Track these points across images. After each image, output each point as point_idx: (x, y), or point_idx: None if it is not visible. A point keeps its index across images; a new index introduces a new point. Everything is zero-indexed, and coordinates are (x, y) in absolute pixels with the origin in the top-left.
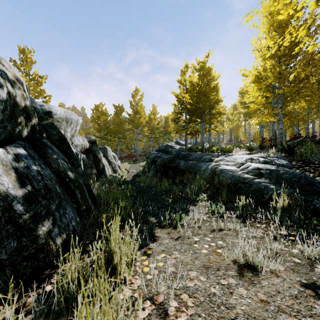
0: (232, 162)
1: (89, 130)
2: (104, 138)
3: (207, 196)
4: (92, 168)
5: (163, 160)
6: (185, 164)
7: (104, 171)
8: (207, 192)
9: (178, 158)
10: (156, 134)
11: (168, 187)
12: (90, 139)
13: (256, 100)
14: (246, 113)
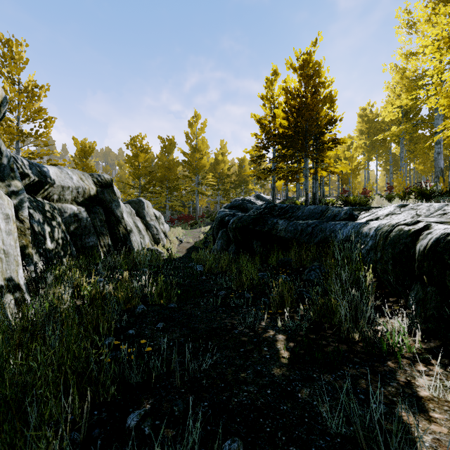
0: (446, 217)
1: (127, 179)
2: (144, 189)
3: (409, 328)
4: (101, 234)
5: (241, 219)
6: (288, 227)
7: (128, 241)
8: (392, 309)
9: (272, 214)
10: (226, 184)
11: (255, 279)
12: (100, 179)
13: (440, 90)
14: (370, 149)
